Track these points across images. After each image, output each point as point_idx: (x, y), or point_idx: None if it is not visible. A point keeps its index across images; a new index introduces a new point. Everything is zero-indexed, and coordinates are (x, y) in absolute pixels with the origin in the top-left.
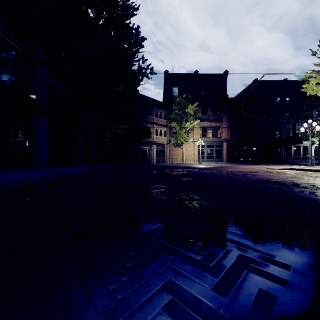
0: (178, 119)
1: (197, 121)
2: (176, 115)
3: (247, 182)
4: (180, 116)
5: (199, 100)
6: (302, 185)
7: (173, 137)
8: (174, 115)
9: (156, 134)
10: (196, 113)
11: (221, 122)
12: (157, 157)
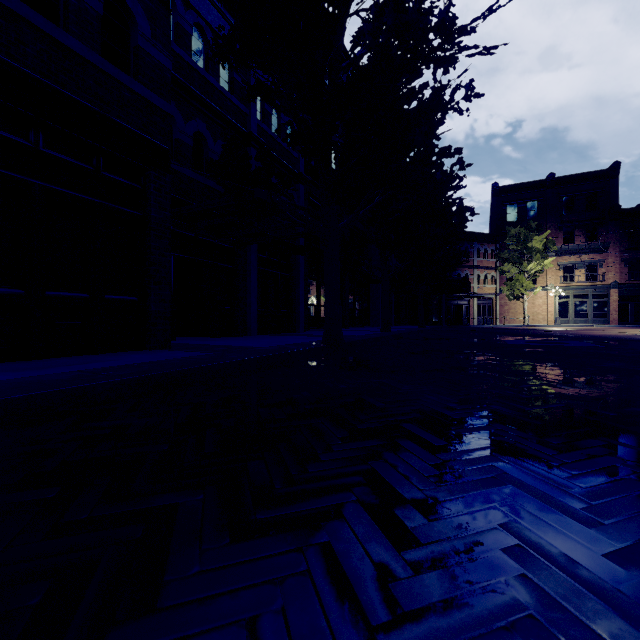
0: (514, 259)
1: (549, 259)
2: (511, 252)
3: (545, 334)
4: (519, 253)
5: (557, 220)
6: (578, 335)
7: (506, 286)
8: (508, 254)
9: (478, 282)
10: (548, 246)
11: (605, 253)
12: (480, 316)
